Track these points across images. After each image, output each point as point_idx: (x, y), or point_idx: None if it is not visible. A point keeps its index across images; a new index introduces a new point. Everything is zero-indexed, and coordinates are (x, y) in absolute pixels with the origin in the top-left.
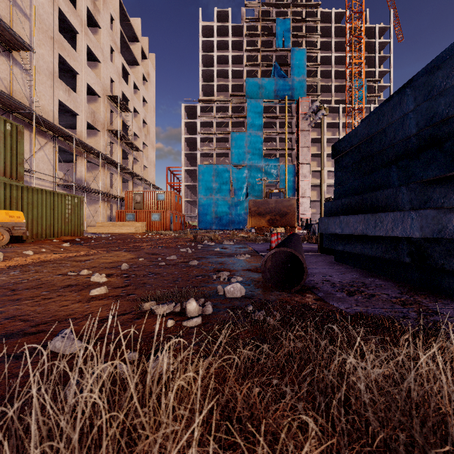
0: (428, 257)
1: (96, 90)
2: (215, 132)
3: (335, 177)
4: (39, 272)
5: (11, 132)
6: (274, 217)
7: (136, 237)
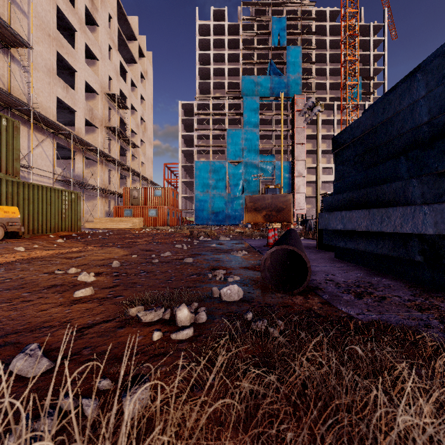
0: (444, 255)
1: (94, 87)
2: (211, 129)
3: (336, 171)
4: (25, 270)
5: (7, 127)
6: (270, 213)
7: (133, 232)
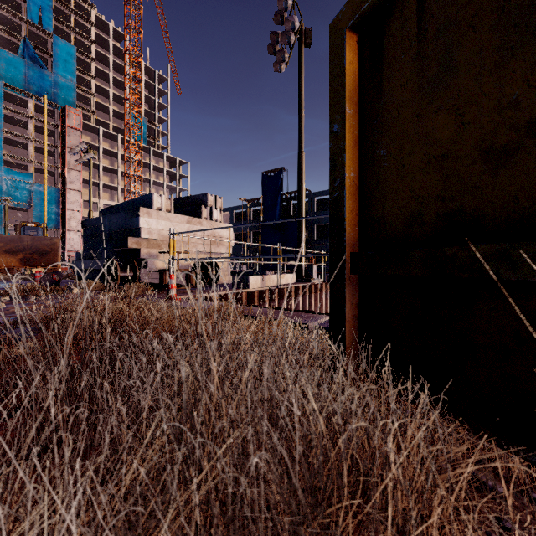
0: None
1: None
2: None
3: (84, 239)
4: None
5: None
6: (30, 256)
7: None
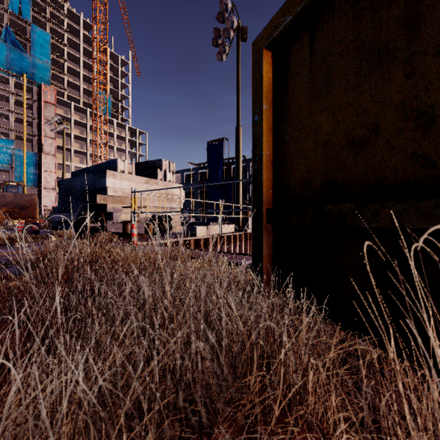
0: None
1: None
2: None
3: (59, 196)
4: None
5: None
6: (12, 209)
7: None
